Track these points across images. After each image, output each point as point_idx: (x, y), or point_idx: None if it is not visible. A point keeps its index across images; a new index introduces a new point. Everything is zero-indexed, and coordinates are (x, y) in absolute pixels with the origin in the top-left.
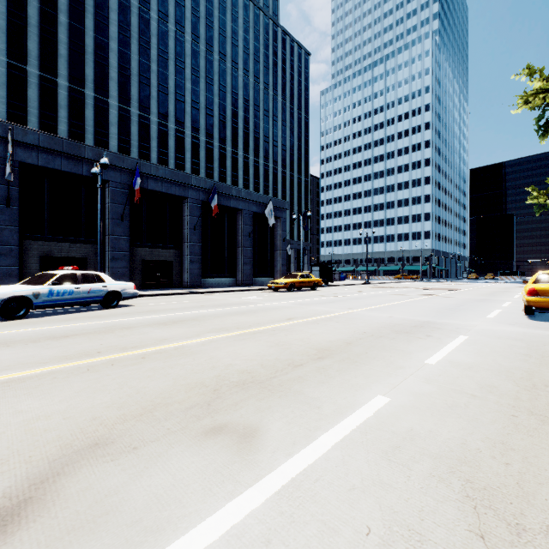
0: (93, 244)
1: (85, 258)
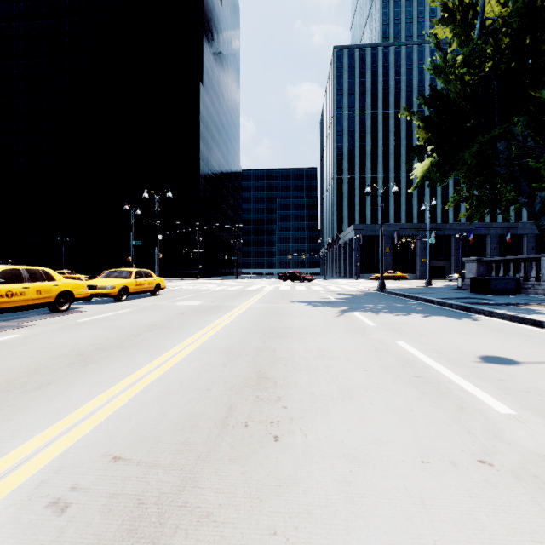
0: (447, 260)
1: (444, 266)
